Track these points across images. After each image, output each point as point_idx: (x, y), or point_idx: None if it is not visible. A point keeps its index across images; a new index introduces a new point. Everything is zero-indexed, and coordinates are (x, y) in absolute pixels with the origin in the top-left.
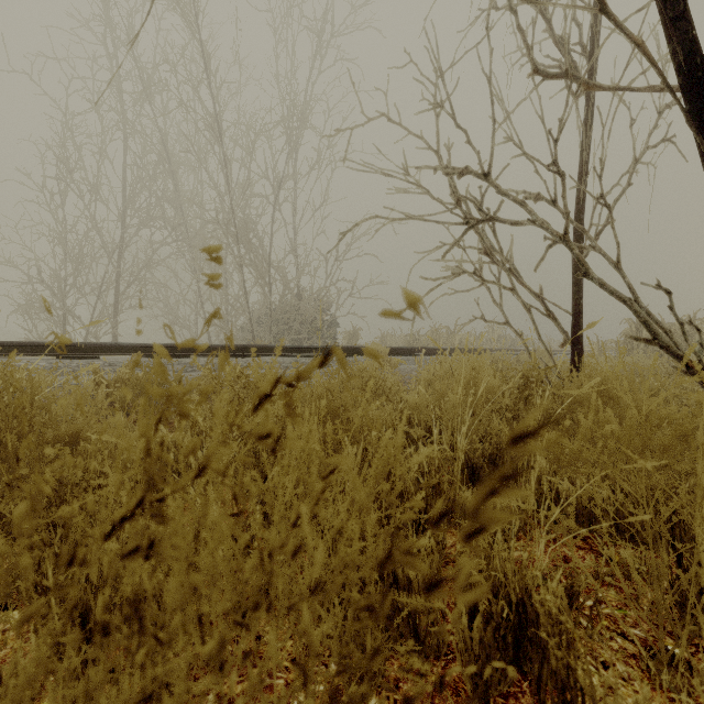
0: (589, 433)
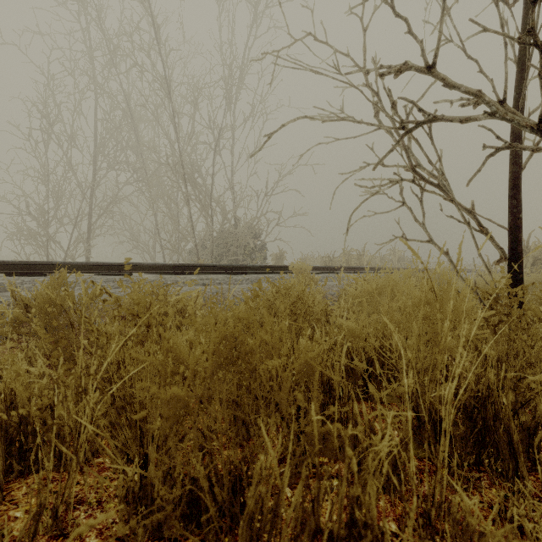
0: None
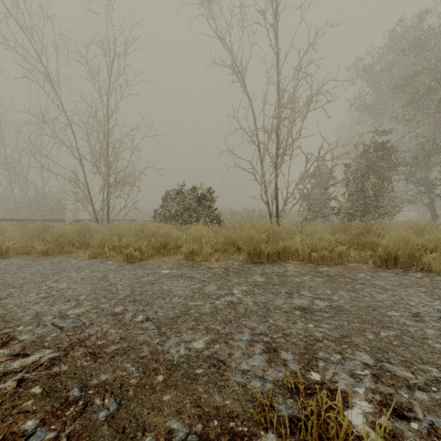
0: None
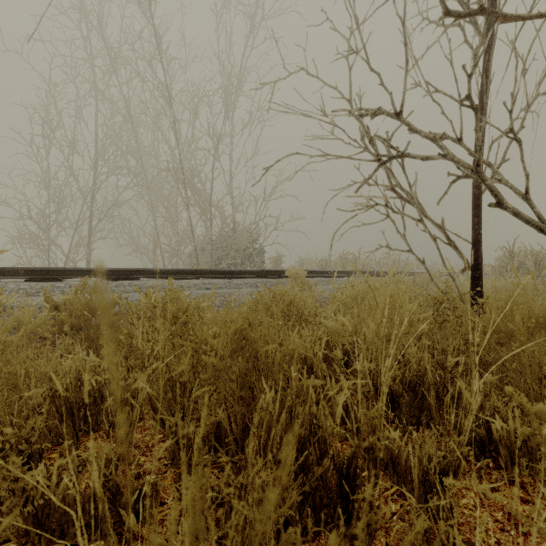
0: None
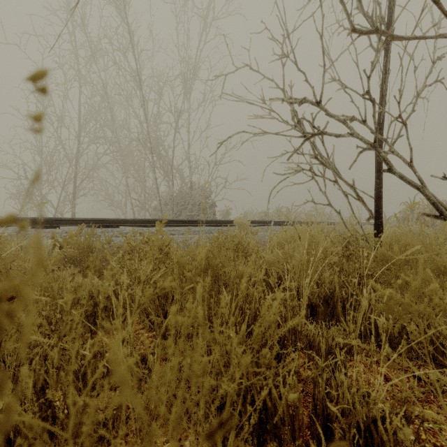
0: (417, 290)
